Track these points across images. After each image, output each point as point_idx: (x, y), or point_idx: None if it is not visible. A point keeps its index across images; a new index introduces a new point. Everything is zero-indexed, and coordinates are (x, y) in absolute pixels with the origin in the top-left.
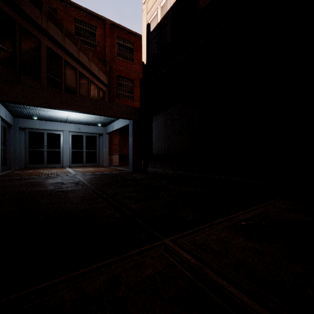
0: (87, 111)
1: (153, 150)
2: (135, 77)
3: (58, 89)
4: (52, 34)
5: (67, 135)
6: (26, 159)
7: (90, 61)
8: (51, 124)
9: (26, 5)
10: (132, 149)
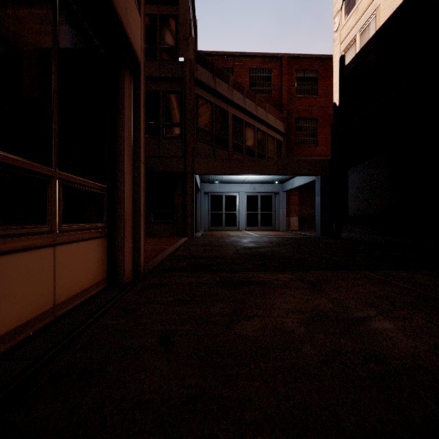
0: (271, 172)
1: (349, 211)
2: (320, 114)
3: (240, 153)
4: (236, 101)
5: (243, 196)
6: (209, 221)
7: (266, 112)
8: (228, 186)
9: (219, 86)
10: (319, 211)
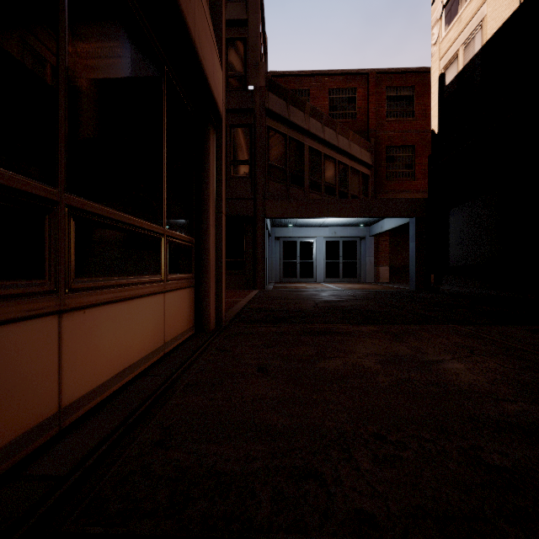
0: (355, 215)
1: (450, 259)
2: (417, 140)
3: (318, 191)
4: (313, 131)
5: (321, 242)
6: (281, 272)
7: (350, 142)
8: (304, 230)
9: (294, 115)
10: (414, 259)
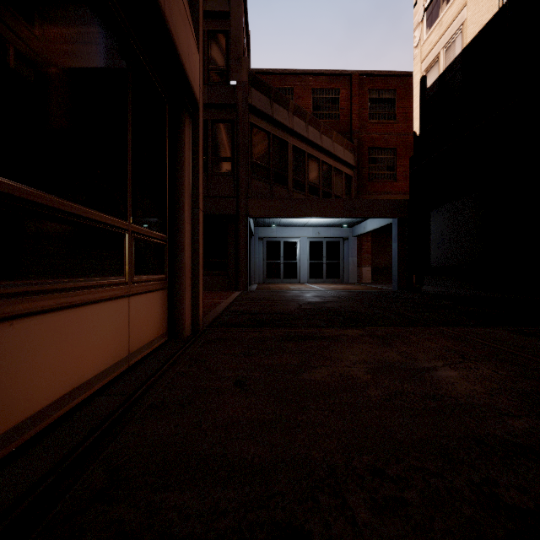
0: (339, 215)
1: (431, 260)
2: (398, 142)
3: (301, 191)
4: (297, 130)
5: (305, 243)
6: (264, 272)
7: (333, 142)
8: (287, 230)
9: (277, 112)
10: (396, 260)
